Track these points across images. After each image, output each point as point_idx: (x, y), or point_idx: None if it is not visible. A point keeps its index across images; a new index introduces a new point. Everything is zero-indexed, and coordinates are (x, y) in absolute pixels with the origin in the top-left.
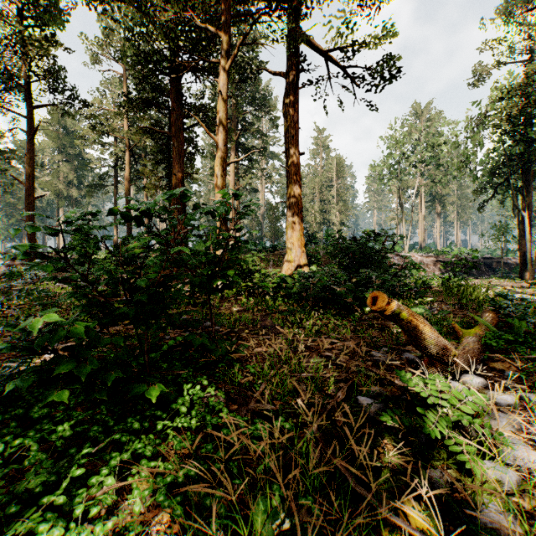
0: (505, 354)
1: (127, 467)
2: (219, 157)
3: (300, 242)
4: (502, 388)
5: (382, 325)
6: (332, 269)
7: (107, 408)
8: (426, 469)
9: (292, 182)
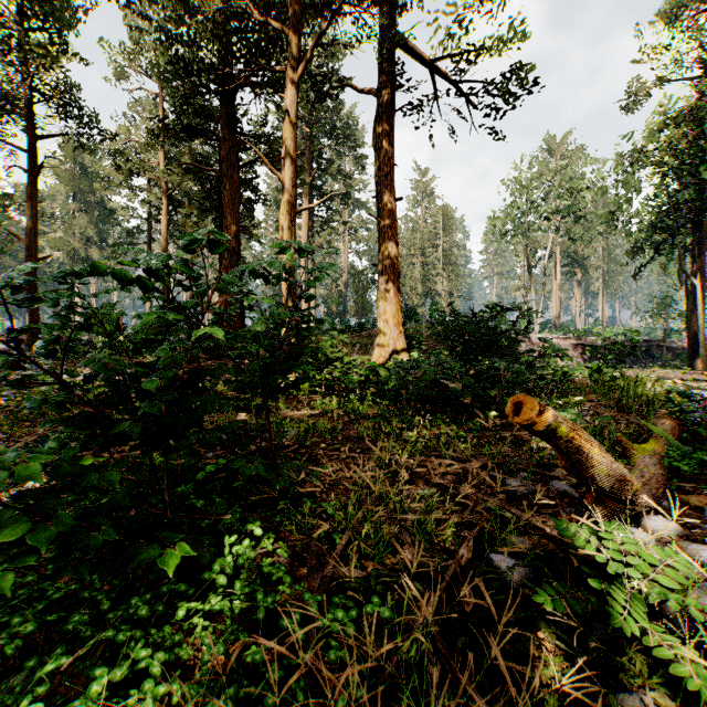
0: (698, 482)
1: (123, 689)
2: (285, 203)
3: (396, 319)
4: (706, 537)
5: (515, 437)
6: (441, 356)
7: (102, 578)
8: (614, 690)
9: (386, 238)
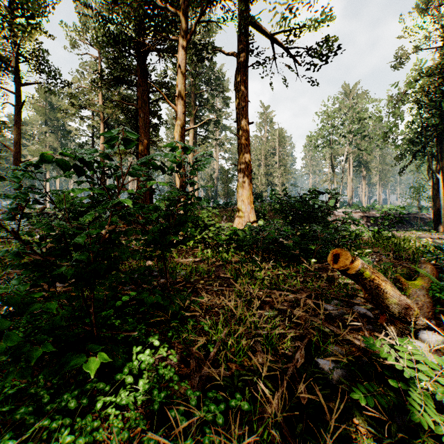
0: None
1: None
2: (178, 124)
3: (249, 200)
4: None
5: (328, 276)
6: (278, 223)
7: (45, 378)
8: None
9: (243, 148)
